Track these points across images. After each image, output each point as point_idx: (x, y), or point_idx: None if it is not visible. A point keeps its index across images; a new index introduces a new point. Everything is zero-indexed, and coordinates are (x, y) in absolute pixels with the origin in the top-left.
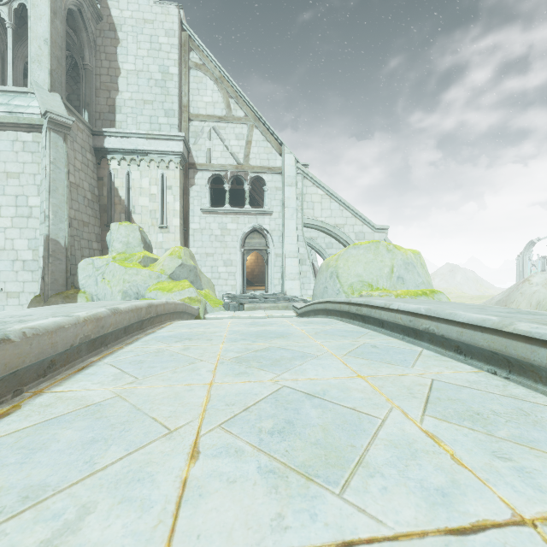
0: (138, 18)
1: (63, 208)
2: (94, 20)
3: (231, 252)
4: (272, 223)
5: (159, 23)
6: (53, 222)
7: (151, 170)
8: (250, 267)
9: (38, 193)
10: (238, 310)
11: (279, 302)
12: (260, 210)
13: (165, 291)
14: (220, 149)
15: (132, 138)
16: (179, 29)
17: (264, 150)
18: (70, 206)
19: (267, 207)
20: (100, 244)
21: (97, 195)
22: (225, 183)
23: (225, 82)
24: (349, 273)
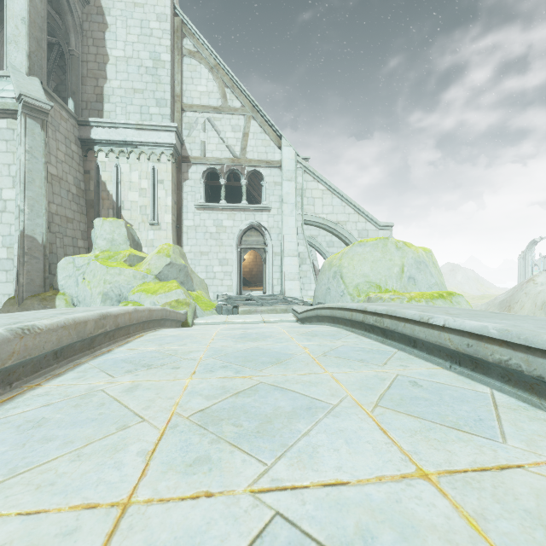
0: (127, 1)
1: (41, 202)
2: (80, 3)
3: (227, 251)
4: (270, 220)
5: (150, 7)
6: (29, 217)
7: (141, 163)
8: (249, 266)
9: (13, 185)
10: (232, 314)
11: (278, 305)
12: (257, 206)
13: (149, 293)
14: (215, 142)
15: (120, 128)
16: (171, 14)
17: (262, 143)
18: (51, 200)
19: (265, 203)
20: (86, 241)
21: (84, 189)
22: (220, 177)
23: (220, 70)
24: (355, 273)
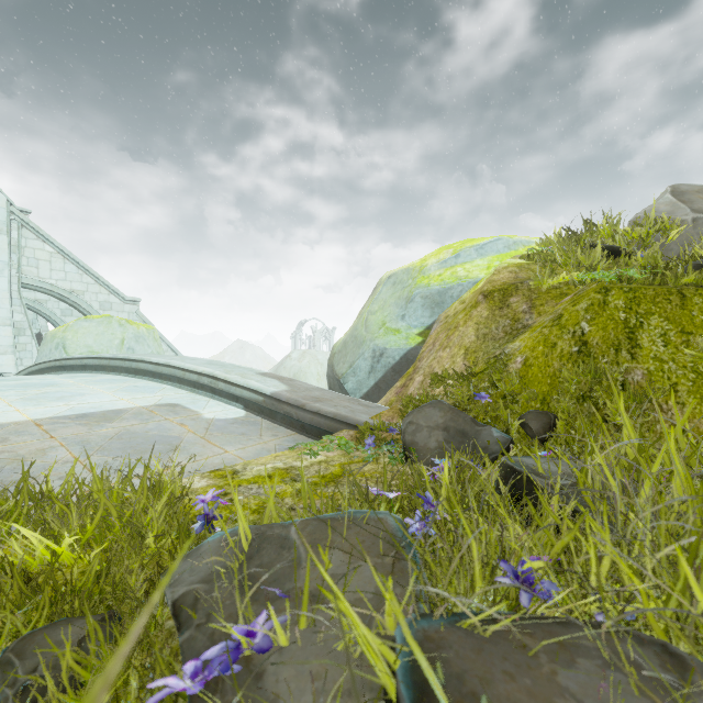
0: None
1: None
2: None
3: None
4: None
5: None
6: None
7: None
8: None
9: None
10: None
11: None
12: None
13: None
14: None
15: None
16: None
17: None
18: None
19: None
20: None
21: None
22: None
23: None
24: (79, 345)
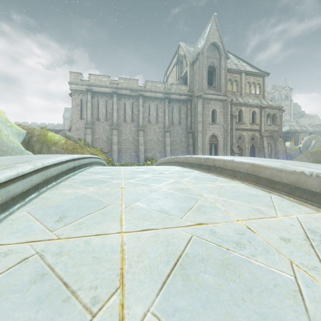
0: None
1: None
2: None
3: None
4: None
5: None
6: None
7: None
8: None
9: None
10: None
11: None
12: None
13: None
14: None
15: None
16: None
17: None
18: None
19: None
20: None
21: None
22: None
23: None
24: None
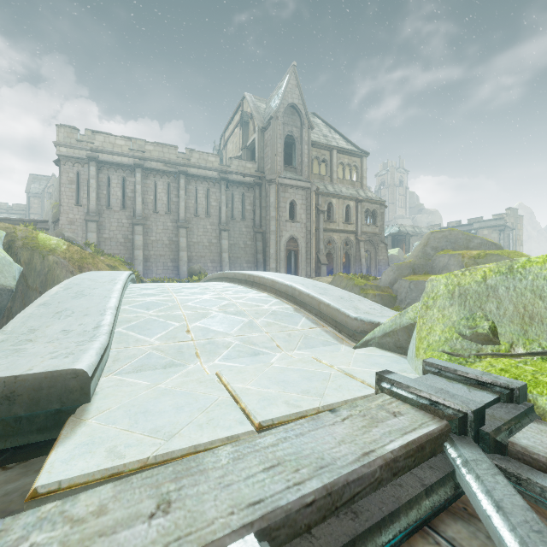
0: None
1: None
2: None
3: None
4: None
5: None
6: None
7: None
8: None
9: None
10: None
11: None
12: None
13: None
14: None
15: None
16: None
17: None
18: None
19: None
20: None
21: None
22: None
23: None
24: None
